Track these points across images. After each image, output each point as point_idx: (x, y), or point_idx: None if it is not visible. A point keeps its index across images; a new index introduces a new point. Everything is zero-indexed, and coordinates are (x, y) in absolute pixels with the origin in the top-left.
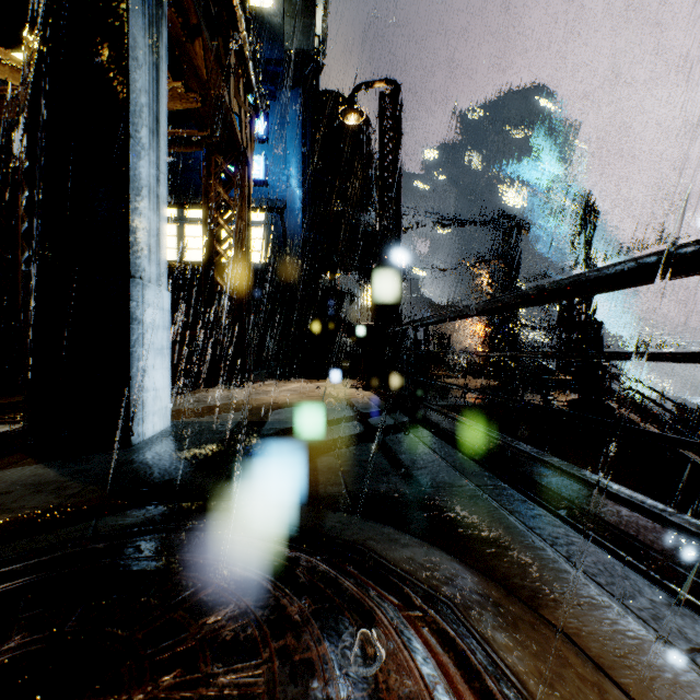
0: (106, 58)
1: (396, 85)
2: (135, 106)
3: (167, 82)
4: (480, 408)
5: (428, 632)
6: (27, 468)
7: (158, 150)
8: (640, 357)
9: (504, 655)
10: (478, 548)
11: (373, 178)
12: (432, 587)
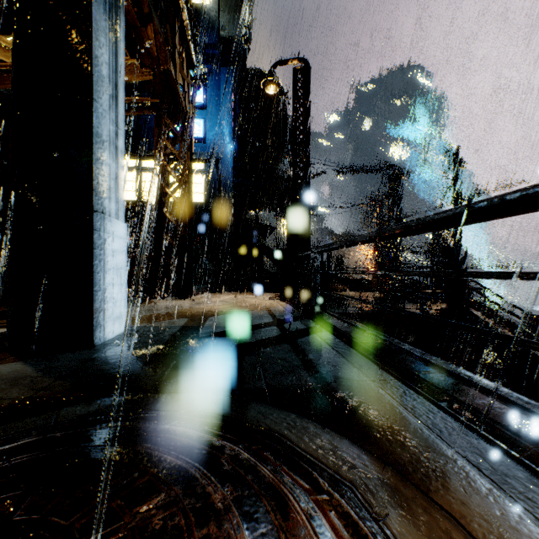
0: (74, 36)
1: (306, 62)
2: (97, 75)
3: (126, 59)
4: (371, 315)
5: (334, 516)
6: (9, 365)
7: (116, 111)
8: (510, 276)
9: (402, 538)
10: (375, 436)
11: (288, 136)
12: (337, 472)
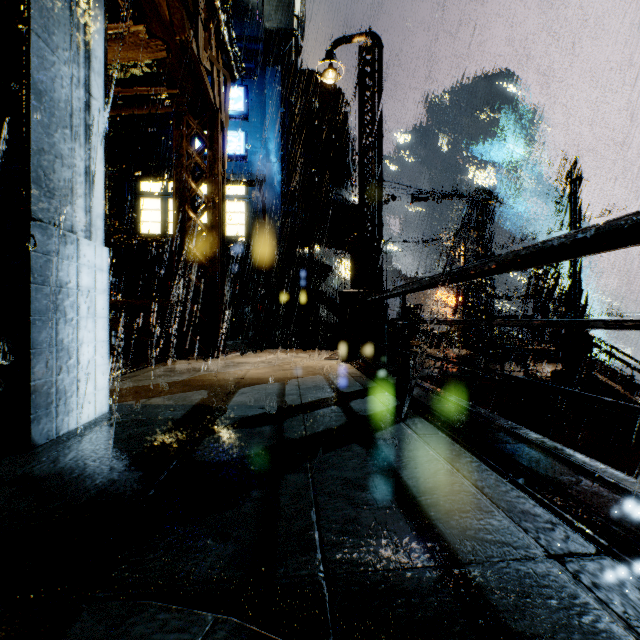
0: None
1: (377, 38)
2: None
3: (128, 26)
4: (459, 378)
5: None
6: None
7: (87, 68)
8: None
9: None
10: None
11: (350, 154)
12: None
